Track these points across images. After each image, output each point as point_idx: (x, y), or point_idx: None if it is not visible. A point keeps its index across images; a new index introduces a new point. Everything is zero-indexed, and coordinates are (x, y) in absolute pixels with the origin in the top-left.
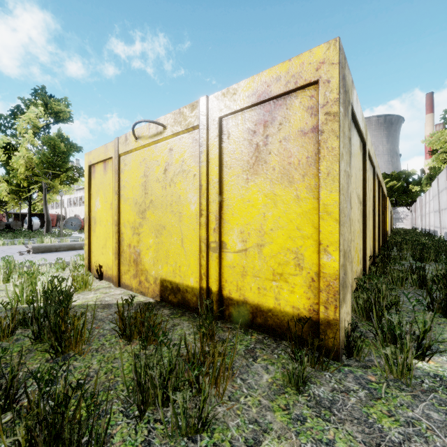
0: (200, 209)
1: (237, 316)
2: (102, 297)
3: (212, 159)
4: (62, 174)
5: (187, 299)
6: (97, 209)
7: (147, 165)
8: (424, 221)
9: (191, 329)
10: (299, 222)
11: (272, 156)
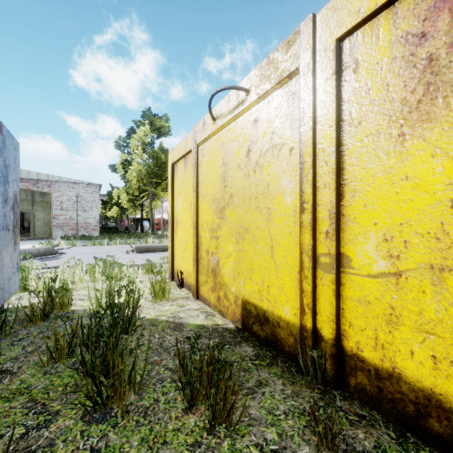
0: (301, 200)
1: (374, 396)
2: (177, 311)
3: (323, 116)
4: (163, 183)
5: (279, 337)
6: (178, 209)
7: (226, 149)
8: None
9: (288, 400)
10: None
11: None
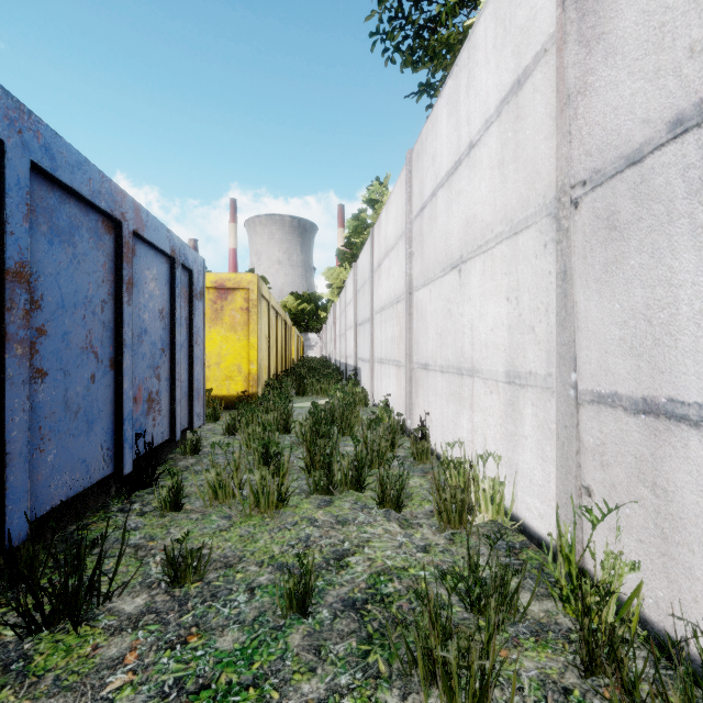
0: None
1: None
2: None
3: None
4: None
5: None
6: None
7: None
8: (327, 349)
9: None
10: (240, 351)
11: (226, 317)
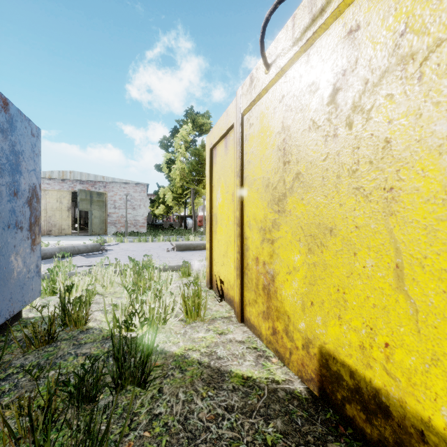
0: None
1: None
2: (214, 342)
3: None
4: (204, 180)
5: None
6: (218, 203)
7: (288, 105)
8: None
9: None
10: None
11: None
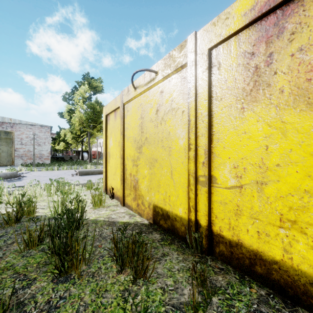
0: (189, 143)
1: (229, 257)
2: (110, 214)
3: (201, 93)
4: (98, 126)
5: (176, 227)
6: (110, 146)
7: (143, 108)
8: None
9: (180, 263)
10: None
11: (279, 76)
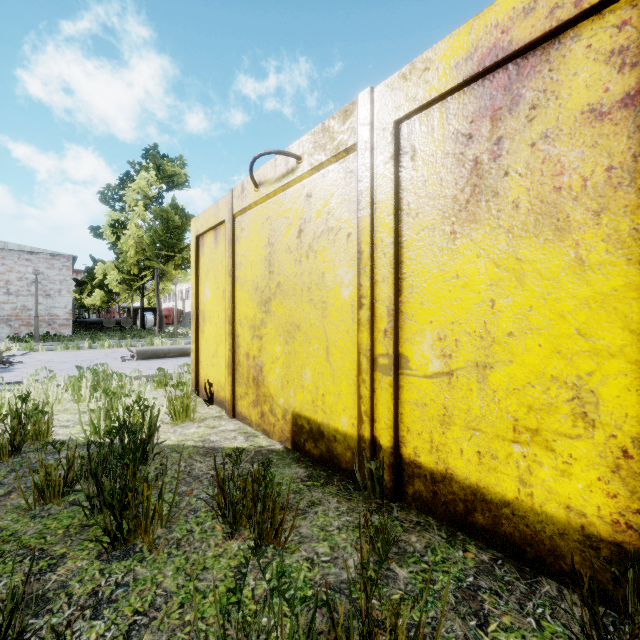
0: (359, 294)
1: (430, 501)
2: (207, 433)
3: (381, 202)
4: (177, 256)
5: (336, 453)
6: (206, 299)
7: (273, 226)
8: None
9: (343, 516)
10: (586, 318)
11: (512, 180)
